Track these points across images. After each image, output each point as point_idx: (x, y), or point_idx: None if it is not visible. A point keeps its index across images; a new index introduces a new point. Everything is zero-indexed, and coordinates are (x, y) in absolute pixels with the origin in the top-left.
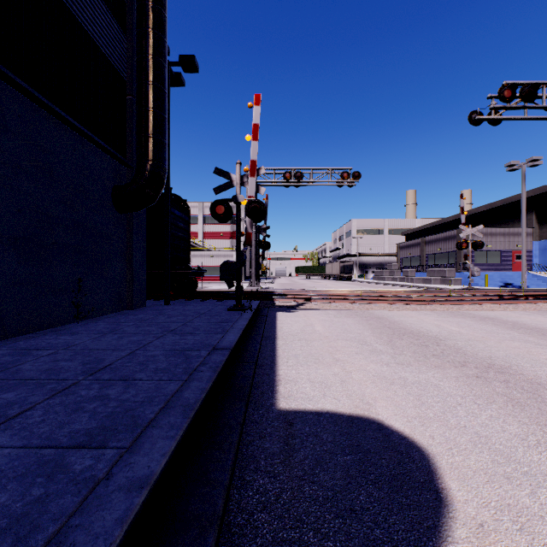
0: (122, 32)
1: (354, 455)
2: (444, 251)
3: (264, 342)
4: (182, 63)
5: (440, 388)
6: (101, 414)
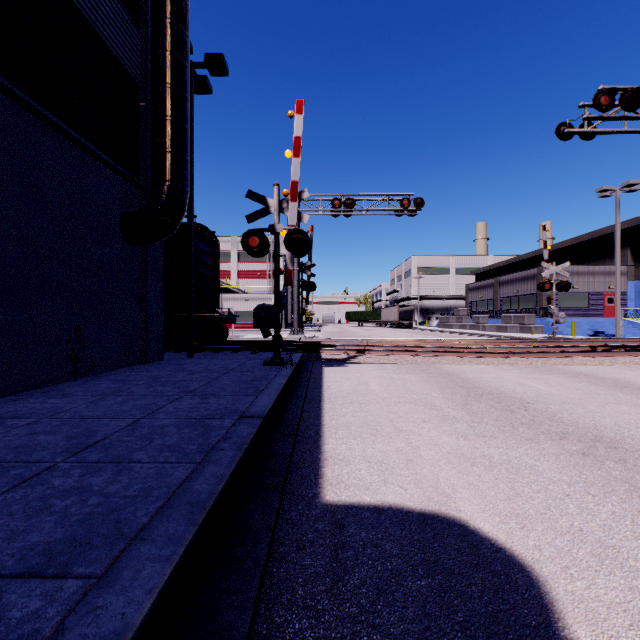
0: (134, 23)
1: (431, 579)
2: (522, 294)
3: (307, 406)
4: (208, 64)
5: (538, 471)
6: (73, 516)
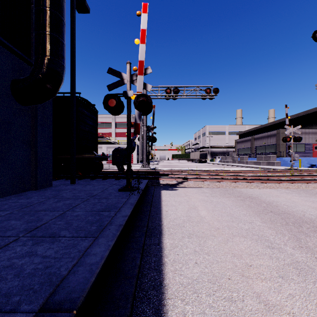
0: None
1: None
2: (267, 144)
3: (148, 241)
4: None
5: None
6: None
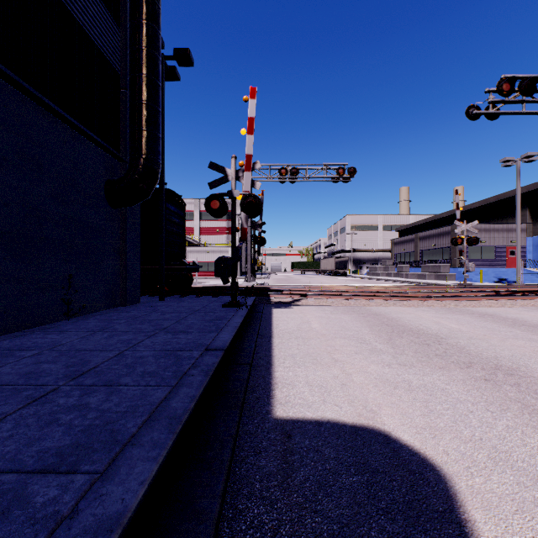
0: (115, 24)
1: (360, 476)
2: (439, 247)
3: (260, 340)
4: (177, 57)
5: (448, 393)
6: (77, 427)
